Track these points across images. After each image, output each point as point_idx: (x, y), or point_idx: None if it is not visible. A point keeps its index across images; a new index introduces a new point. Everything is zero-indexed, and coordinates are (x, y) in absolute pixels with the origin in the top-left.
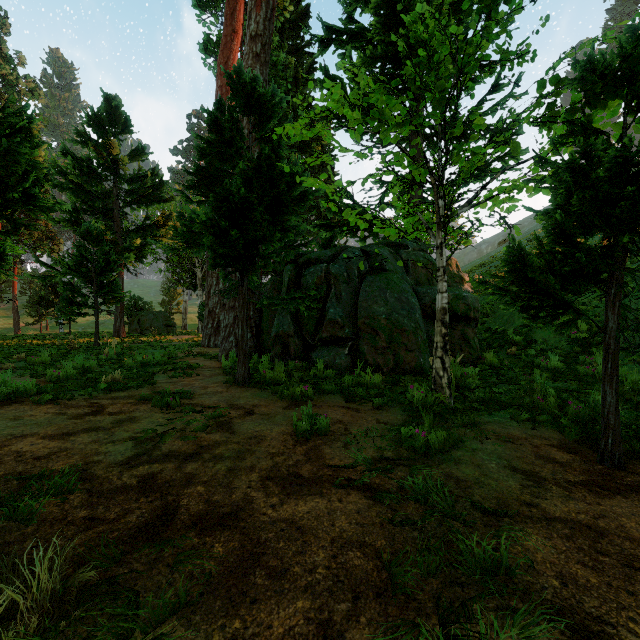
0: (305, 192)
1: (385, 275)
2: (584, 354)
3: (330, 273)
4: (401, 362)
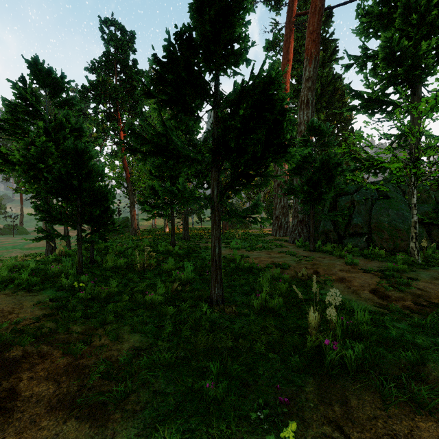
0: (343, 169)
1: (388, 200)
2: None
3: (354, 200)
4: (398, 246)
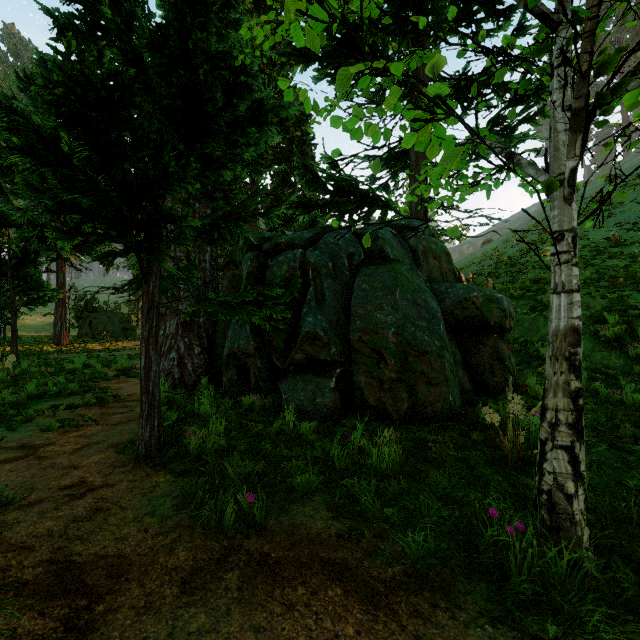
0: (259, 104)
1: (390, 266)
2: None
3: (308, 263)
4: (420, 403)
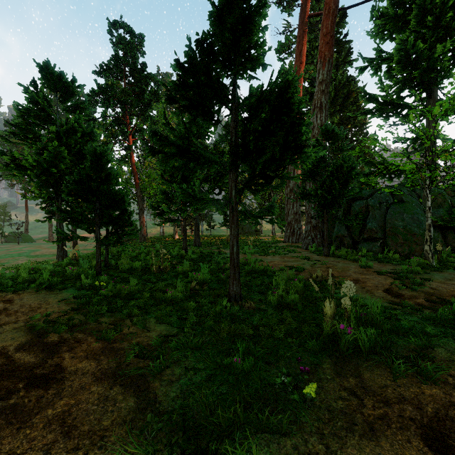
0: (357, 173)
1: (403, 205)
2: None
3: (368, 205)
4: (412, 251)
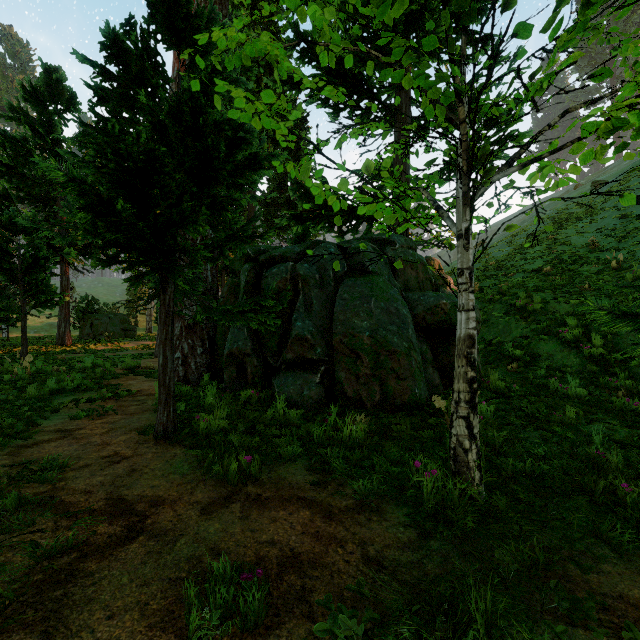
0: (255, 156)
1: (368, 278)
2: (601, 374)
3: (298, 274)
4: (390, 394)
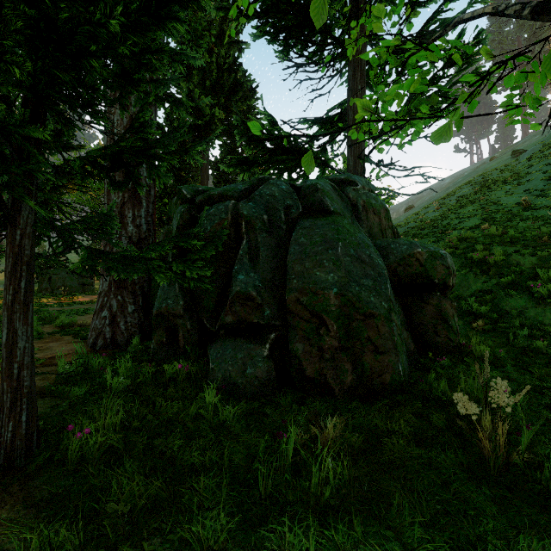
0: None
1: (331, 218)
2: None
3: (240, 215)
4: (366, 374)
